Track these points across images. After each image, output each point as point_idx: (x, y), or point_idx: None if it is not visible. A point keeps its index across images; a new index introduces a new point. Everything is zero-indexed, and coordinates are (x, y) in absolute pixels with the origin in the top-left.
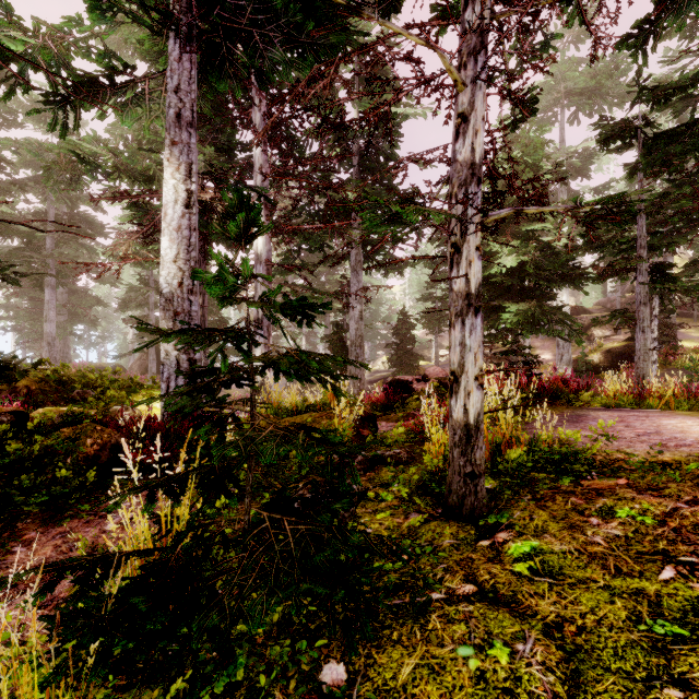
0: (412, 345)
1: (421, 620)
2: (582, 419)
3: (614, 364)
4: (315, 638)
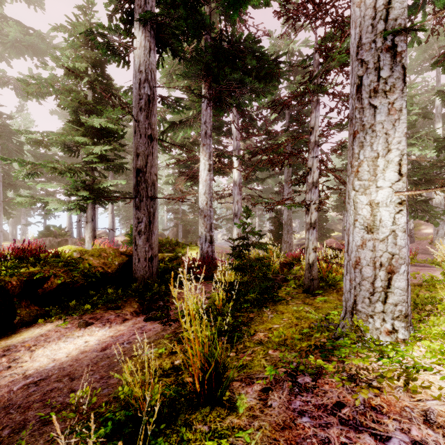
0: (325, 223)
1: (287, 305)
2: None
3: None
4: (263, 304)
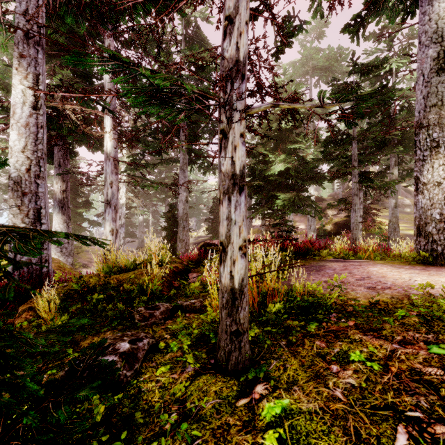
0: None
1: None
2: (322, 269)
3: (339, 231)
4: None
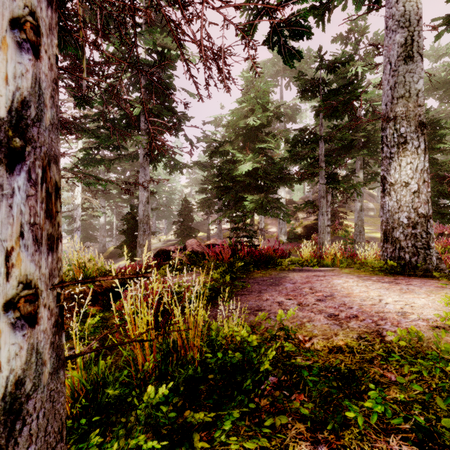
0: (191, 222)
1: None
2: (282, 282)
3: (308, 234)
4: None
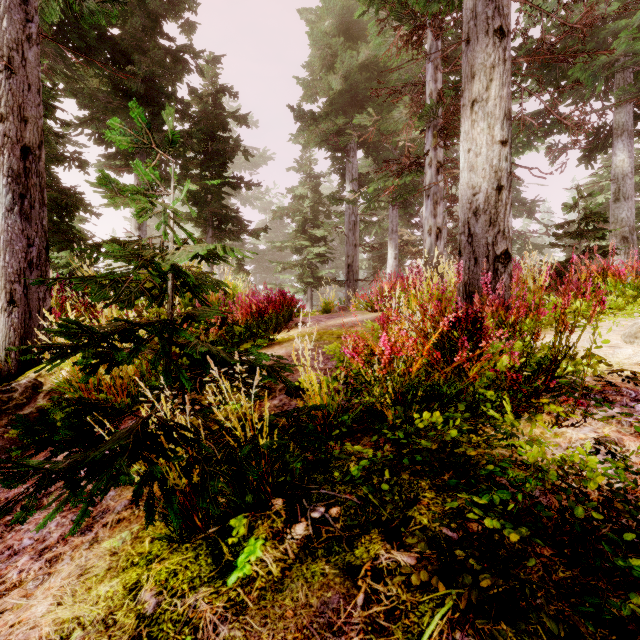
0: None
1: None
2: None
3: None
4: None
